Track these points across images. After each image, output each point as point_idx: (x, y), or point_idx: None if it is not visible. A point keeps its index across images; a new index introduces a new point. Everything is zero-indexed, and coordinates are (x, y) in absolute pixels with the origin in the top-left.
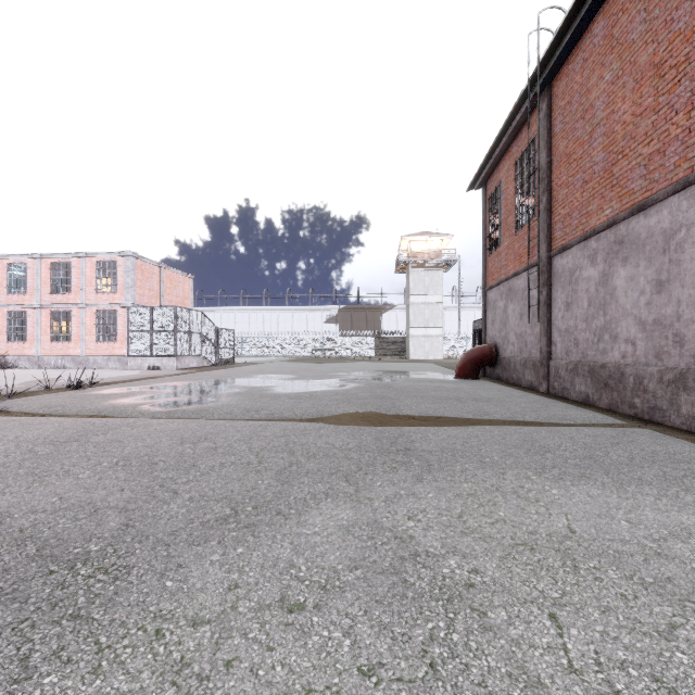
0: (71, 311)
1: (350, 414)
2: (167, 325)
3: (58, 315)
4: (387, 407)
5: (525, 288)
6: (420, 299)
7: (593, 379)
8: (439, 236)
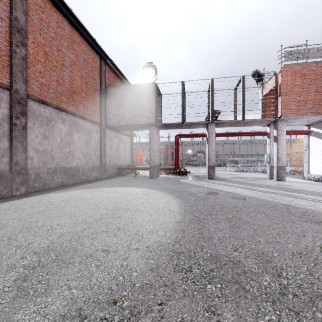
0: None
1: None
2: None
3: None
4: None
5: None
6: None
7: None
8: None
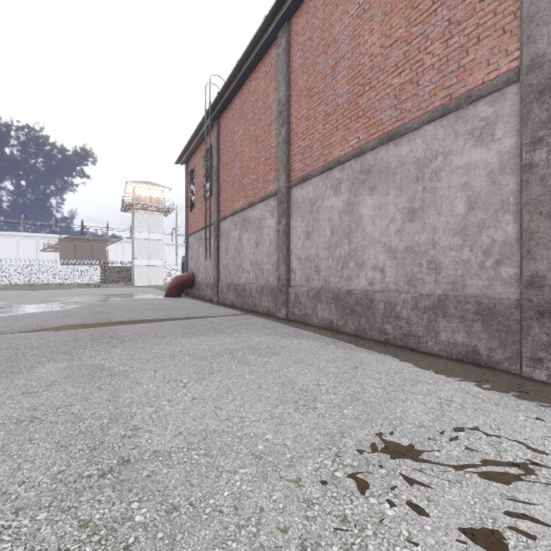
0: None
1: (69, 324)
2: None
3: None
4: (103, 318)
5: (208, 238)
6: (144, 235)
7: (235, 292)
8: (160, 187)
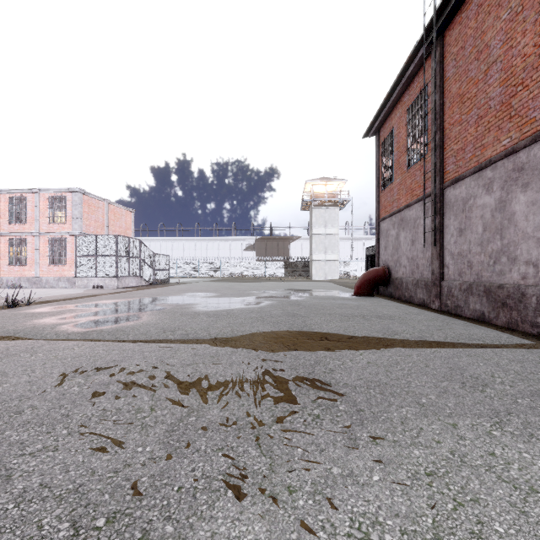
0: (26, 238)
1: (263, 334)
2: (109, 250)
3: (17, 242)
4: (299, 326)
5: (416, 217)
6: (321, 231)
7: (489, 298)
8: (335, 180)
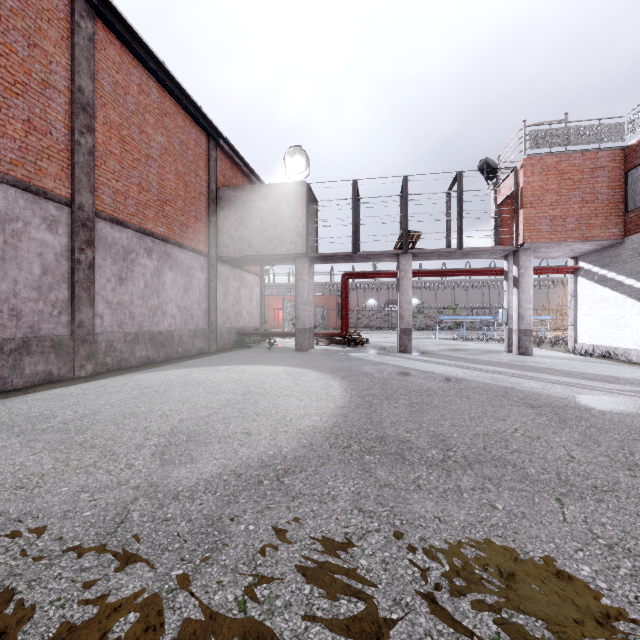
0: None
1: None
2: None
3: None
4: None
5: None
6: None
7: None
8: None
